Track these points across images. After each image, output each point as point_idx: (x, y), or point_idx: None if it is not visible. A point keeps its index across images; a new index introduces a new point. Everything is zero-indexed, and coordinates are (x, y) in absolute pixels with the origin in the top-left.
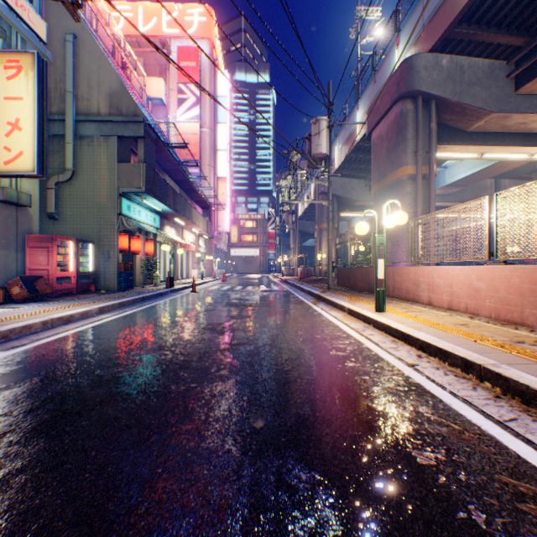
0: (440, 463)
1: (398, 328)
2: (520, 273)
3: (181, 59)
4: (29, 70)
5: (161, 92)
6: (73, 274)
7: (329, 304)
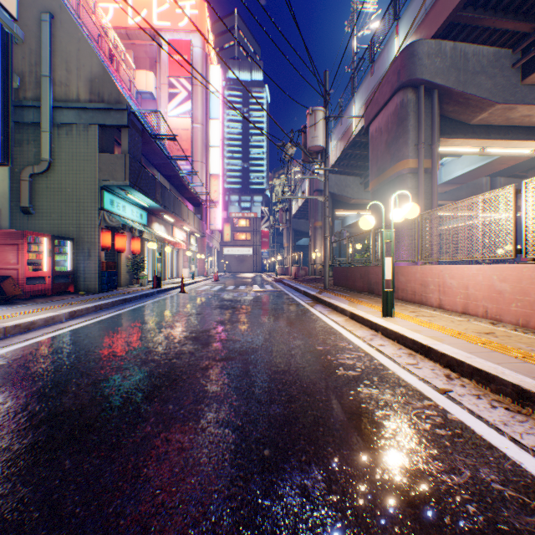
0: None
1: (415, 339)
2: None
3: (172, 53)
4: None
5: (151, 86)
6: (47, 274)
7: (327, 306)
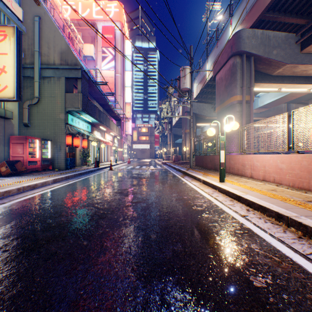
0: (269, 286)
1: (234, 192)
2: (308, 159)
3: (104, 33)
4: (11, 37)
5: (92, 52)
6: (38, 159)
7: (191, 177)
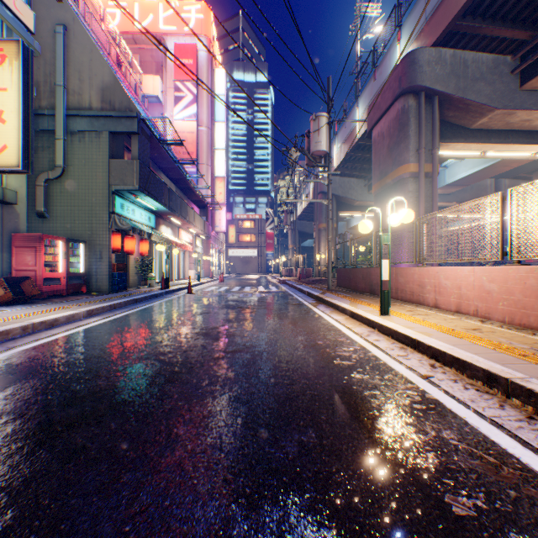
0: (481, 514)
1: (406, 334)
2: (537, 275)
3: (178, 57)
4: (14, 60)
5: (157, 90)
6: (62, 275)
7: (329, 306)
